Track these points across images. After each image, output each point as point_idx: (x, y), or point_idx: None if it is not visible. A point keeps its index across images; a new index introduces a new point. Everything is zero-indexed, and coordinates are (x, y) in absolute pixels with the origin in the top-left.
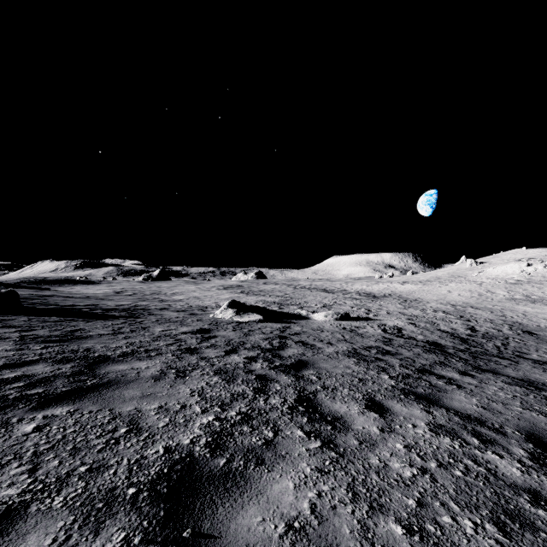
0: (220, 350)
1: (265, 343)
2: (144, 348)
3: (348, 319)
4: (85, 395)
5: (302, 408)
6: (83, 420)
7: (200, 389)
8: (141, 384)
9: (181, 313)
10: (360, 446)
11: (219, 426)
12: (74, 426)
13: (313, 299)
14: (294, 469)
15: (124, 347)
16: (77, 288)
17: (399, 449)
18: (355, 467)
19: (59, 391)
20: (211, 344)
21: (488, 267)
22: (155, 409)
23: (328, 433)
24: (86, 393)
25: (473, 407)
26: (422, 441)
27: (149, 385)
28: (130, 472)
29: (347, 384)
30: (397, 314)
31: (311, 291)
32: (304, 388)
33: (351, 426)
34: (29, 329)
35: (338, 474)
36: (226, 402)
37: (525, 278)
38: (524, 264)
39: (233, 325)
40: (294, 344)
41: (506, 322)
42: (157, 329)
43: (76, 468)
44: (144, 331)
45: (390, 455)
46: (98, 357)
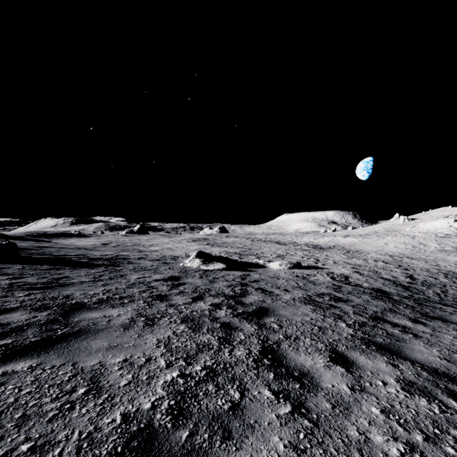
0: (188, 297)
1: (228, 290)
2: (119, 295)
3: (300, 267)
4: (53, 346)
5: (268, 362)
6: (42, 378)
7: (166, 339)
8: (110, 333)
9: (156, 262)
10: (333, 411)
11: (183, 384)
12: (31, 386)
13: (268, 250)
14: (265, 446)
15: (100, 294)
16: (71, 240)
17: (376, 415)
18: (333, 443)
19: (27, 342)
20: (180, 291)
21: (419, 223)
22: (120, 363)
23: (297, 393)
24: (54, 344)
25: (437, 359)
26: (398, 403)
27: (118, 334)
28: (78, 452)
29: (308, 332)
30: (342, 263)
31: (266, 243)
32: (267, 337)
33: (320, 383)
34: (20, 277)
35: (315, 454)
36: (191, 355)
37: (453, 232)
38: (452, 220)
39: (200, 273)
40: (254, 291)
41: (441, 271)
42: (133, 276)
43: (17, 447)
44: (122, 278)
45: (368, 424)
46: (75, 304)
